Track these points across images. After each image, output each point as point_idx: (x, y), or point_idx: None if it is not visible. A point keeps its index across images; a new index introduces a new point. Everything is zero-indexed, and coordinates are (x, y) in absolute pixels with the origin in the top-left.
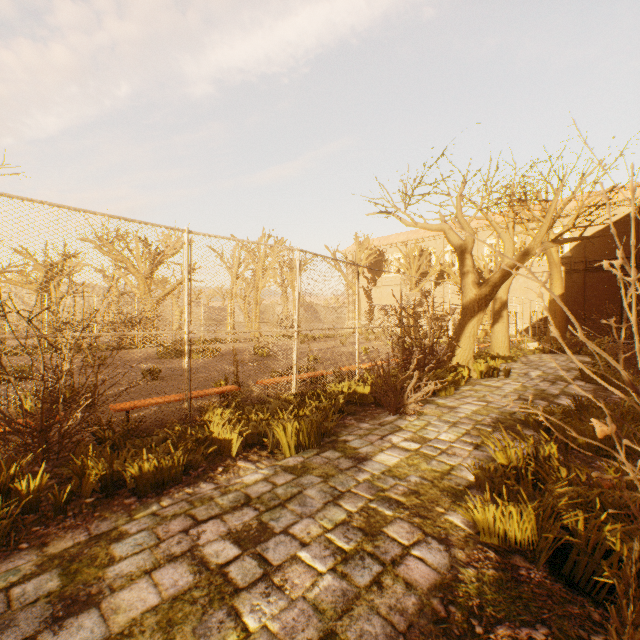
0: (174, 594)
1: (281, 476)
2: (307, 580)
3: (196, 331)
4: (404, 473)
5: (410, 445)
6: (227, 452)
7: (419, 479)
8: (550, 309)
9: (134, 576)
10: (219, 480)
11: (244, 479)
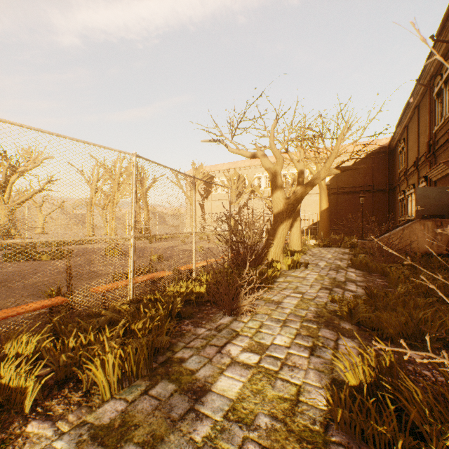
0: None
1: None
2: None
3: None
4: (251, 411)
5: (250, 358)
6: (18, 406)
7: (269, 420)
8: (320, 217)
9: None
10: None
11: None
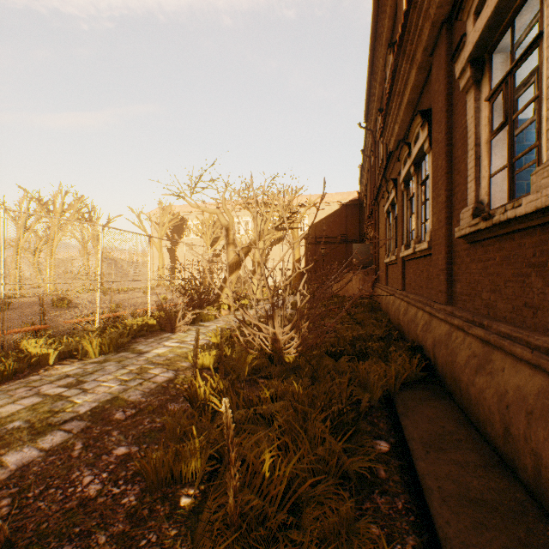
0: (33, 404)
1: (90, 365)
2: (107, 389)
3: (12, 283)
4: (167, 354)
5: (175, 344)
6: (46, 363)
7: (174, 355)
8: (293, 267)
9: (4, 405)
10: (44, 374)
11: (63, 370)
